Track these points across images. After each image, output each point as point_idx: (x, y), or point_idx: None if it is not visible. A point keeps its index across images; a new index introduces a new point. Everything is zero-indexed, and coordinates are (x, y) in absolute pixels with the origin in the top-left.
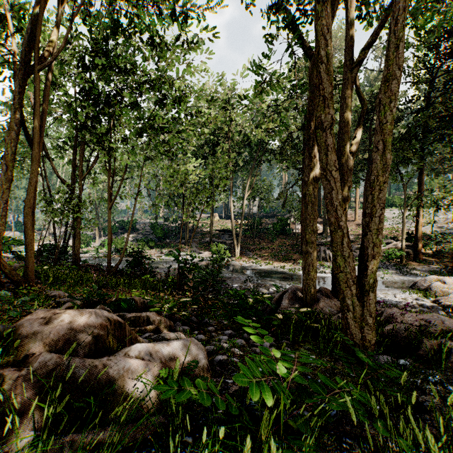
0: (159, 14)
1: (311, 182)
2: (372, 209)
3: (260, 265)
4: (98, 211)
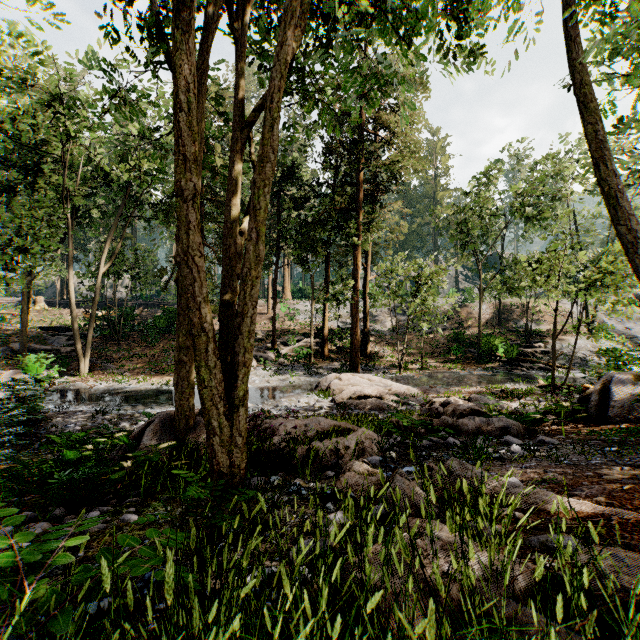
0: None
1: None
2: (243, 307)
3: (128, 383)
4: None
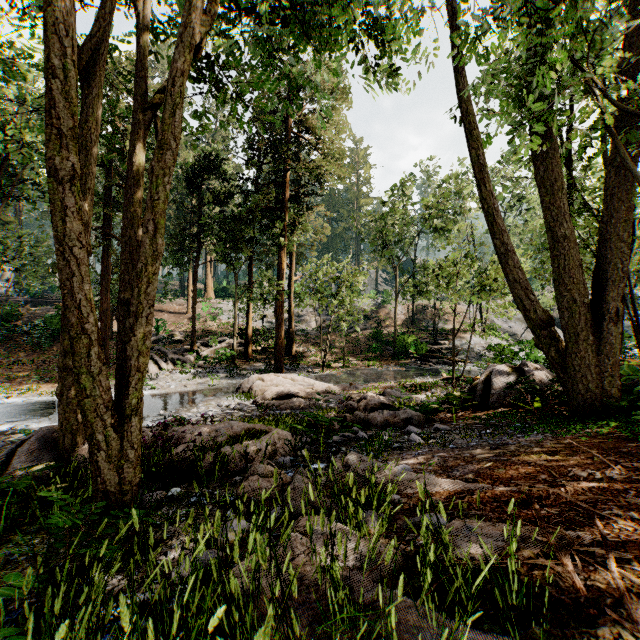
0: None
1: None
2: (137, 306)
3: (6, 396)
4: None
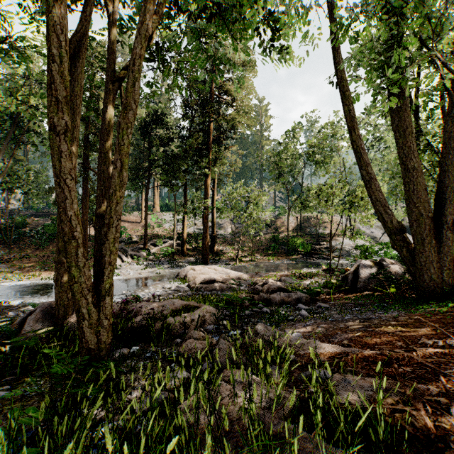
0: None
1: None
2: (109, 220)
3: (18, 279)
4: None
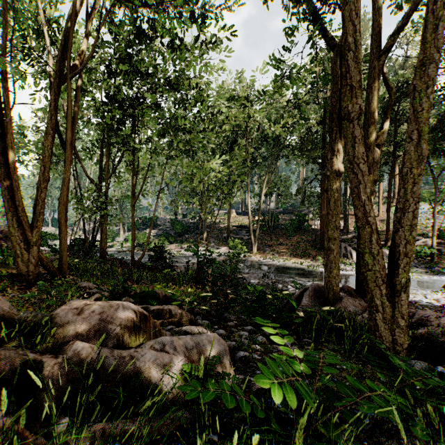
0: (179, 17)
1: (333, 176)
2: (404, 203)
3: (277, 261)
4: (123, 208)
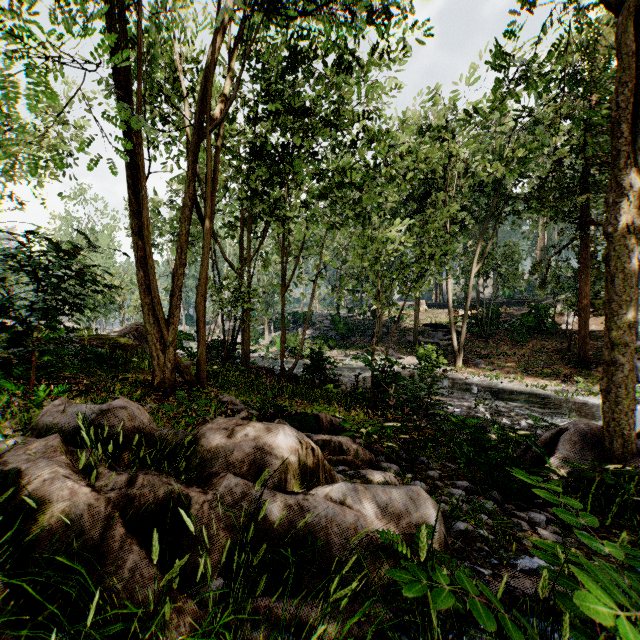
0: None
1: (622, 234)
2: None
3: (499, 380)
4: (268, 301)
